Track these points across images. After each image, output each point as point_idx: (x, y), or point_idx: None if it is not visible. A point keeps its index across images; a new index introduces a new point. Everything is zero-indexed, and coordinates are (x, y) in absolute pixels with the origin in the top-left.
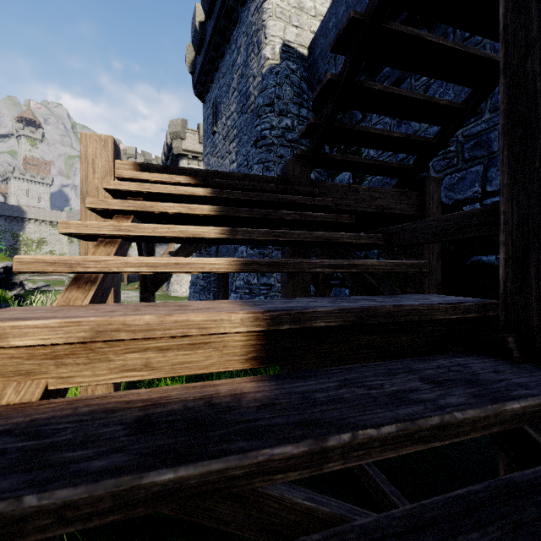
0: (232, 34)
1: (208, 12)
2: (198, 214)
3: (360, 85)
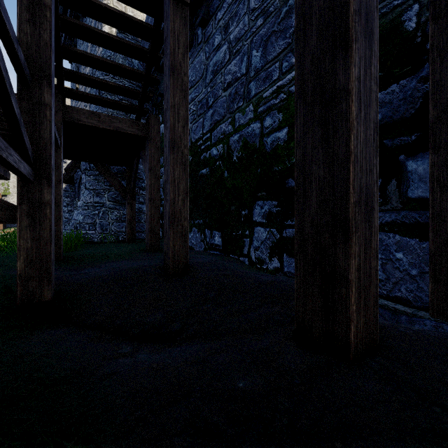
0: None
1: None
2: None
3: (68, 48)
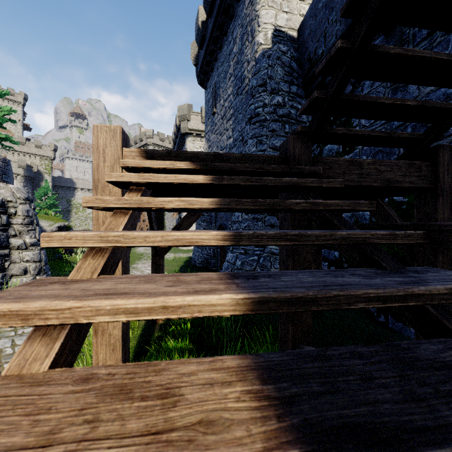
0: (228, 27)
1: (209, 12)
2: (197, 208)
3: (375, 51)
